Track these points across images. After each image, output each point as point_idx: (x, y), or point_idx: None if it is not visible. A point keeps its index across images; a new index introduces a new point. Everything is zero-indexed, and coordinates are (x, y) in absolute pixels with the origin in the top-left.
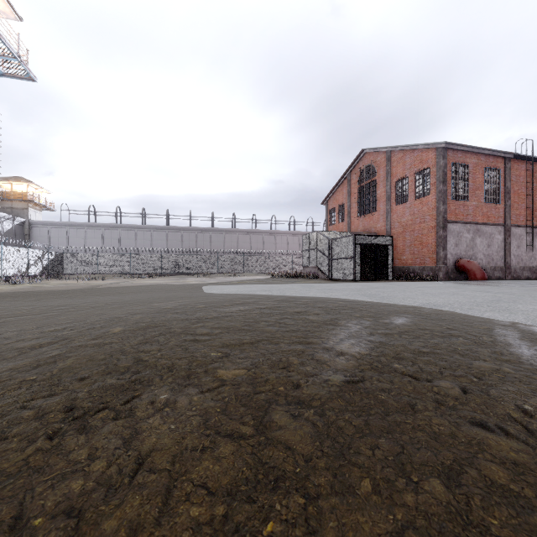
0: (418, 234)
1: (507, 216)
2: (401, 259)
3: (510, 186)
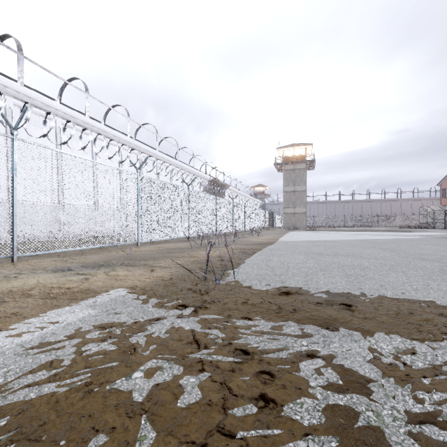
0: None
1: None
2: None
3: None
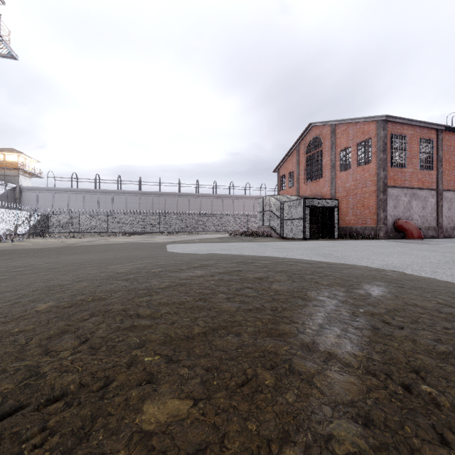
0: (360, 197)
1: (439, 182)
2: (345, 220)
3: (442, 155)
